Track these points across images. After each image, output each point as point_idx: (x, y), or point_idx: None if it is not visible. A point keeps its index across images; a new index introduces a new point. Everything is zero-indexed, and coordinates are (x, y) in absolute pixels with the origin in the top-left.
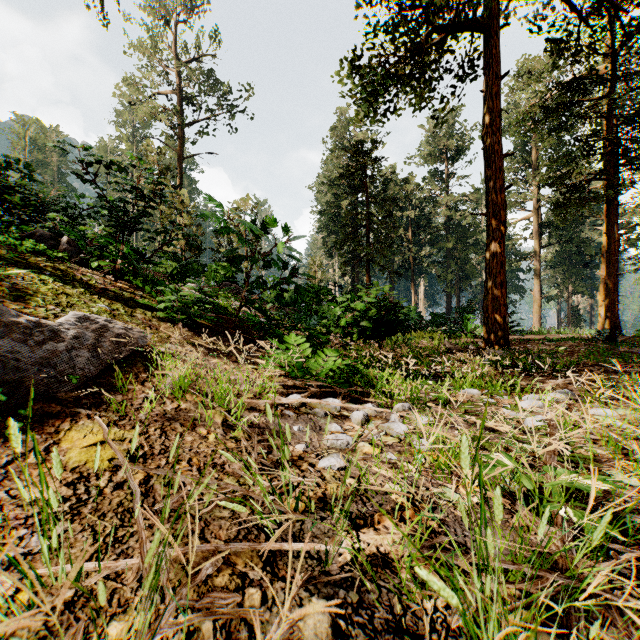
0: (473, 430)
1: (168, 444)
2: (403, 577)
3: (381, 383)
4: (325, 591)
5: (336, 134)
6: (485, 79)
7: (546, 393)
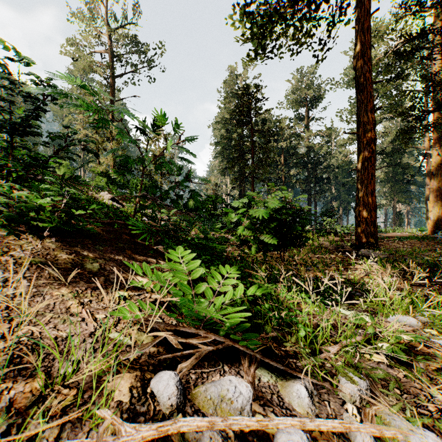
0: None
1: None
2: None
3: (288, 305)
4: None
5: (228, 86)
6: (357, 17)
7: None
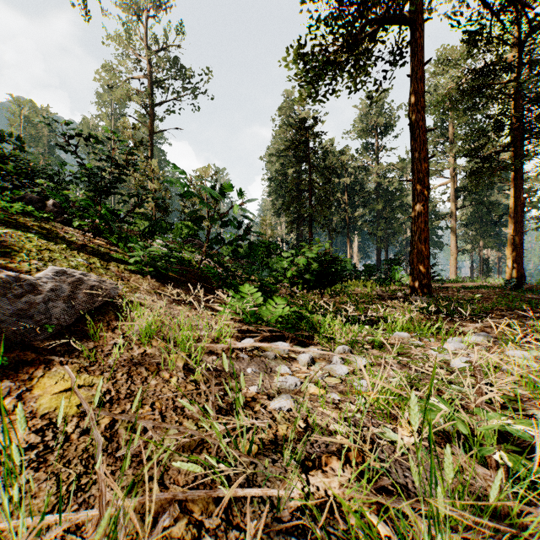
0: (407, 372)
1: (133, 388)
2: (351, 522)
3: (323, 327)
4: (277, 539)
5: (283, 113)
6: (411, 65)
7: (468, 336)
